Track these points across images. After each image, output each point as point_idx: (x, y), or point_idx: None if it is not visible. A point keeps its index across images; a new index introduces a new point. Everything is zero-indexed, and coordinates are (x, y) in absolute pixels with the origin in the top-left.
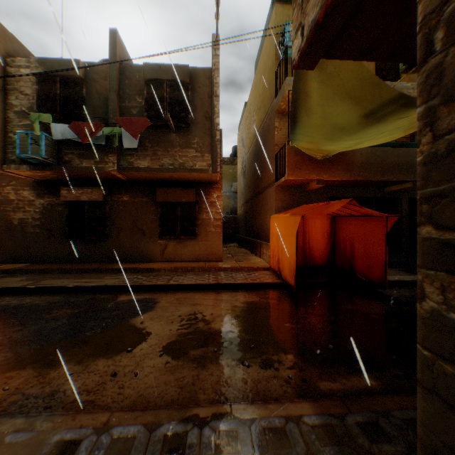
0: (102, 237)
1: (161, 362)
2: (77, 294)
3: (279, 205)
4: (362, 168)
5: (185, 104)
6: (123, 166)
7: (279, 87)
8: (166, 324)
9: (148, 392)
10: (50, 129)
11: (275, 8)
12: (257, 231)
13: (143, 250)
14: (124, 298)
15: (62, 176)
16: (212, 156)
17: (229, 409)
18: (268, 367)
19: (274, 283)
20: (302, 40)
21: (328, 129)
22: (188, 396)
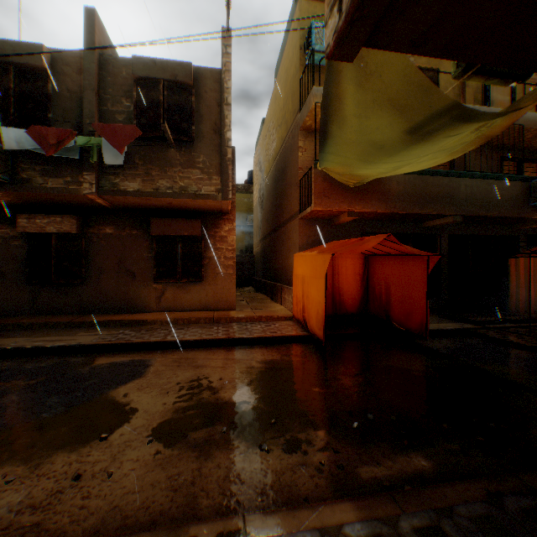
0: (76, 281)
1: (149, 452)
2: (37, 358)
3: (303, 242)
4: (400, 198)
5: (187, 112)
6: (105, 188)
7: (303, 99)
8: (159, 396)
9: (127, 502)
10: (0, 136)
11: (299, 3)
12: (278, 272)
13: (133, 297)
14: (103, 362)
15: (19, 200)
16: (222, 178)
17: (242, 524)
18: (294, 450)
19: (299, 336)
20: (340, 17)
21: (365, 147)
22: (184, 503)
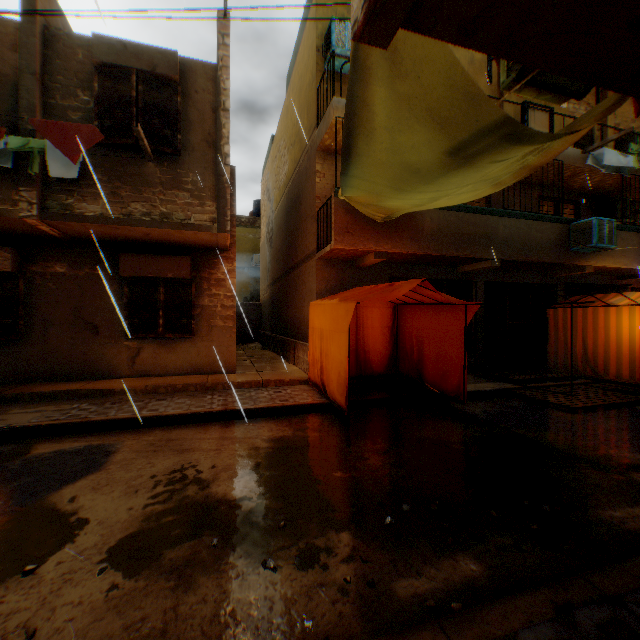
0: (11, 338)
1: (100, 587)
2: None
3: (321, 287)
4: (434, 238)
5: (171, 115)
6: (52, 210)
7: (321, 113)
8: (124, 497)
9: None
10: None
11: None
12: (290, 325)
13: (96, 359)
14: (45, 450)
15: None
16: (219, 205)
17: None
18: (310, 564)
19: (316, 404)
20: None
21: (397, 170)
22: None
